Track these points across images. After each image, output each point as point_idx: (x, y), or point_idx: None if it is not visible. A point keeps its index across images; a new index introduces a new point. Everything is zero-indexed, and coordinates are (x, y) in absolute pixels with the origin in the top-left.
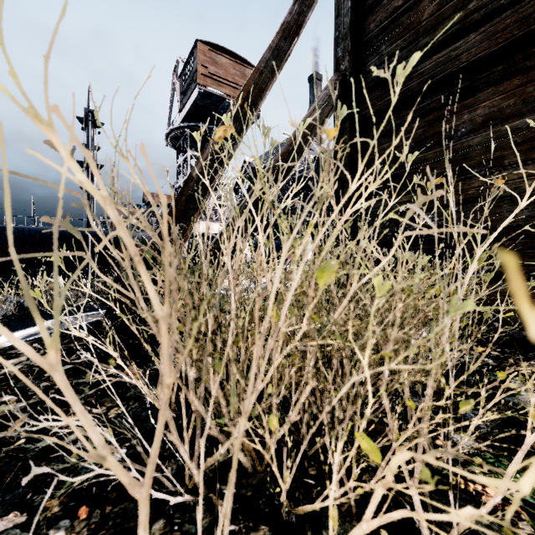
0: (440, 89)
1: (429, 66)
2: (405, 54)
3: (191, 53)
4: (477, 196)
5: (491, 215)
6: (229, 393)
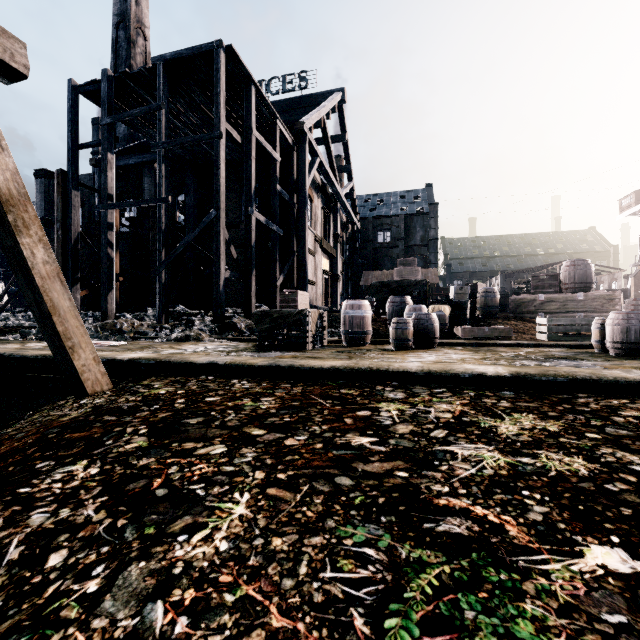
0: None
1: None
2: None
3: None
4: None
5: None
6: None
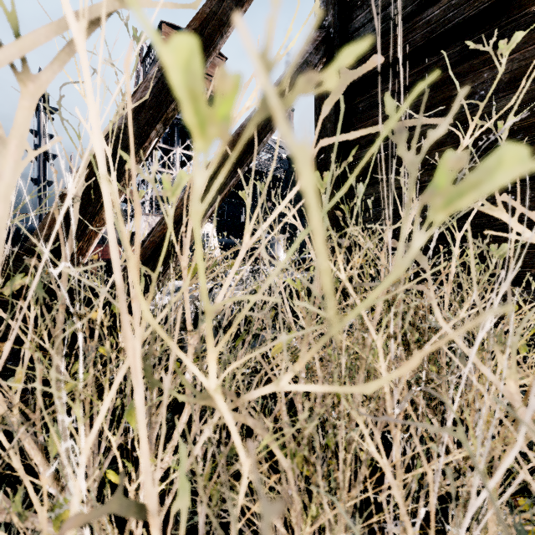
0: (451, 43)
1: (437, 12)
2: (405, 3)
3: None
4: None
5: (522, 200)
6: (132, 533)
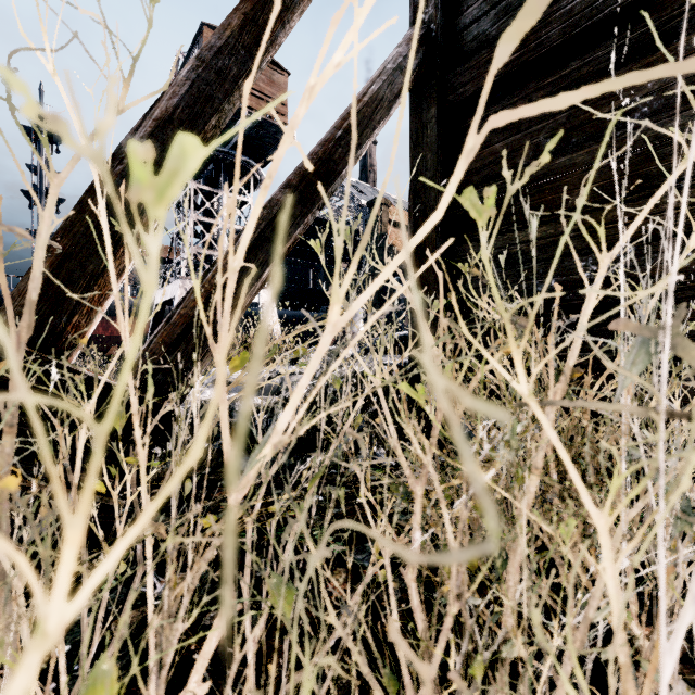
0: (601, 41)
1: None
2: None
3: (195, 42)
4: (674, 226)
5: None
6: None
